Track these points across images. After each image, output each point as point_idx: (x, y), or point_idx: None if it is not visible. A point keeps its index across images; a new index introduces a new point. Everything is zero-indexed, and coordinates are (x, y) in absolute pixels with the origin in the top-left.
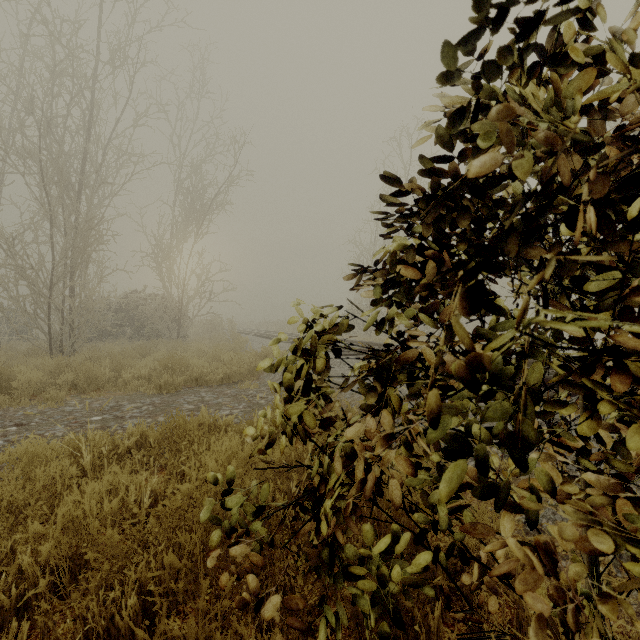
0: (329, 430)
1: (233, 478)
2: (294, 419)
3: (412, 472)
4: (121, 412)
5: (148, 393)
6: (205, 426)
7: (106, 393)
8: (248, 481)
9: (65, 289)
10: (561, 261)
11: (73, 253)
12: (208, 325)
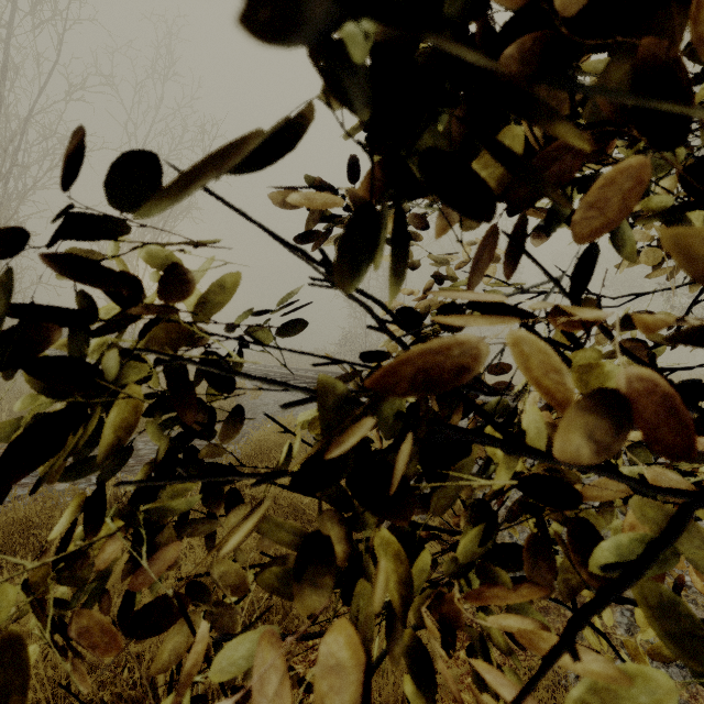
0: (208, 601)
1: None
2: None
3: None
4: None
5: None
6: None
7: None
8: None
9: None
10: None
11: None
12: None
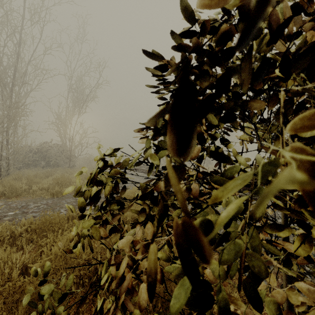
0: (120, 232)
1: (48, 270)
2: (85, 231)
3: (162, 281)
4: (27, 209)
5: (46, 197)
6: (61, 221)
7: (22, 198)
8: (84, 255)
9: (2, 140)
10: (278, 111)
11: (7, 121)
12: (86, 160)
